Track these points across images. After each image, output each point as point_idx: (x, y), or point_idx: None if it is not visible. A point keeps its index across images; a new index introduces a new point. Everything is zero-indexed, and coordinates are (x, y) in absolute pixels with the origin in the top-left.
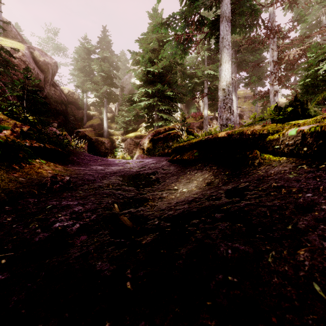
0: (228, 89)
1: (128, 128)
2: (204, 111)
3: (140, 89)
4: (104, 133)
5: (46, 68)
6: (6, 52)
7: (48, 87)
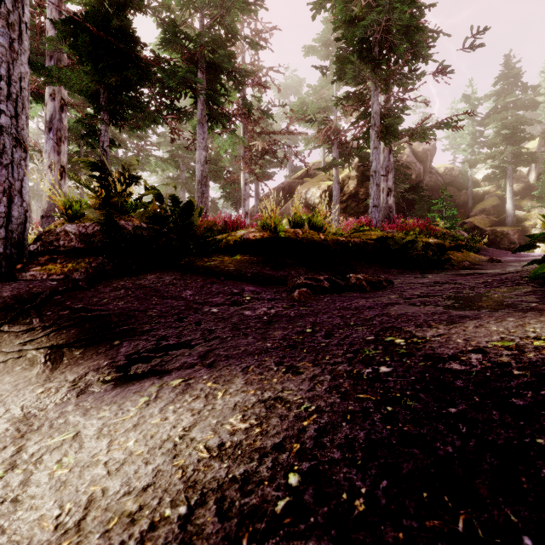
0: None
1: None
2: None
3: None
4: (506, 219)
5: (424, 157)
6: (404, 167)
7: (426, 178)
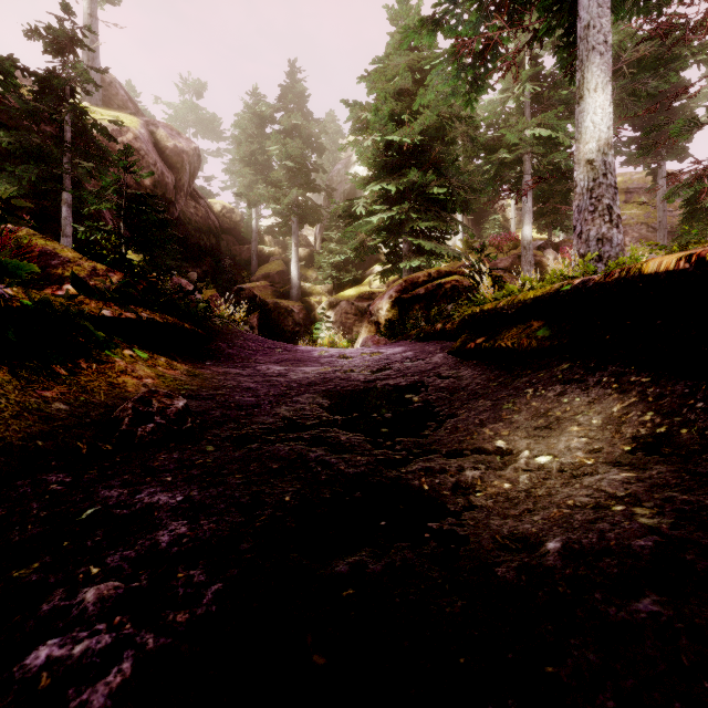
0: (605, 161)
1: (343, 278)
2: (523, 229)
3: (370, 187)
4: (291, 290)
5: (178, 162)
6: (101, 131)
7: (182, 201)
